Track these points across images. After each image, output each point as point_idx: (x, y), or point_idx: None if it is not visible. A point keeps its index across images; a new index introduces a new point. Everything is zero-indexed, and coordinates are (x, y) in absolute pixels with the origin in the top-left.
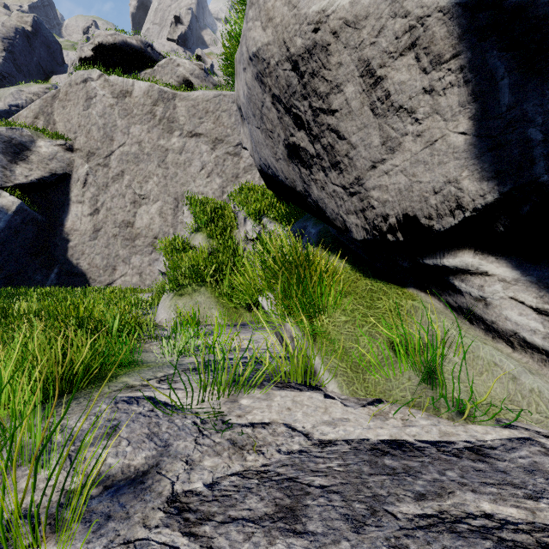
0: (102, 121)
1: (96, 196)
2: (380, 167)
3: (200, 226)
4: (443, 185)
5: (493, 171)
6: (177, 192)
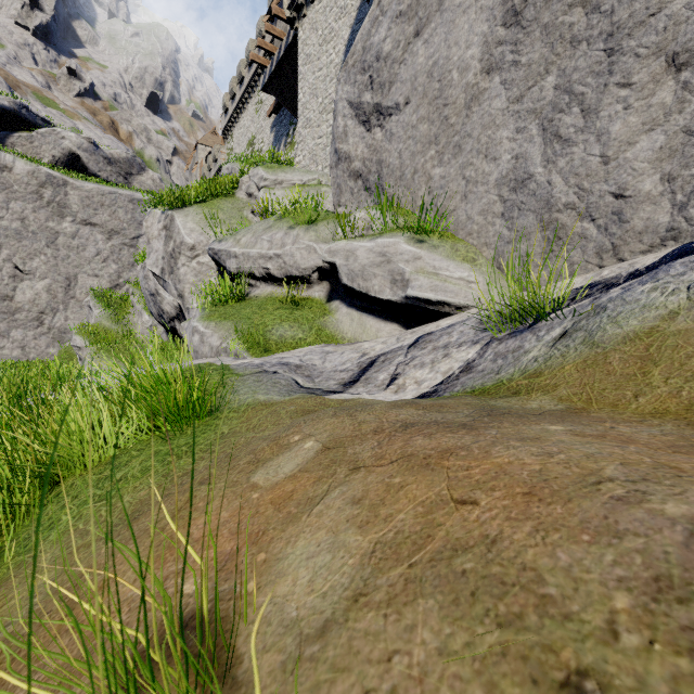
0: None
1: None
2: (176, 326)
3: (106, 315)
4: None
5: None
6: (69, 273)
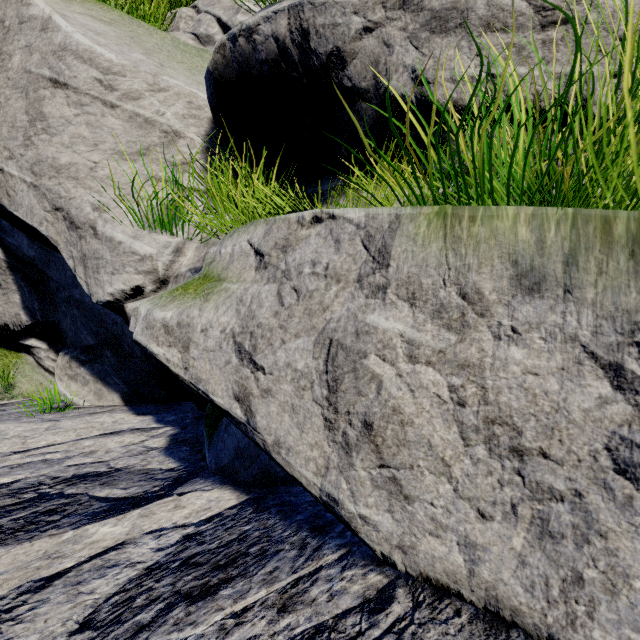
0: None
1: None
2: None
3: None
4: (16, 315)
5: (29, 315)
6: None
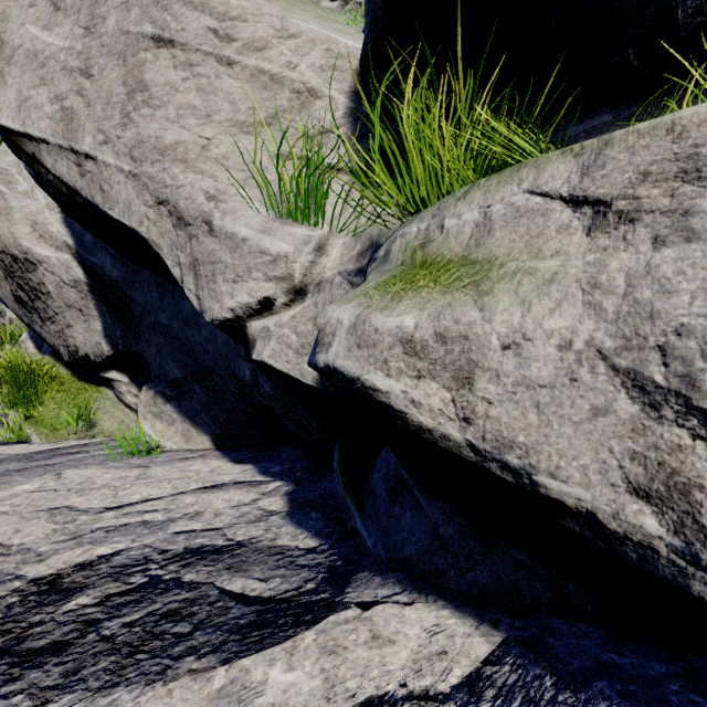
0: None
1: None
2: (72, 328)
3: None
4: (97, 344)
5: (111, 344)
6: None
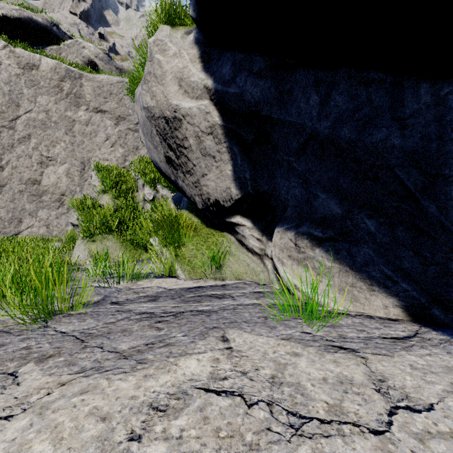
0: (7, 88)
1: (0, 154)
2: (205, 177)
3: (106, 189)
4: (226, 189)
5: (239, 187)
6: (83, 157)
